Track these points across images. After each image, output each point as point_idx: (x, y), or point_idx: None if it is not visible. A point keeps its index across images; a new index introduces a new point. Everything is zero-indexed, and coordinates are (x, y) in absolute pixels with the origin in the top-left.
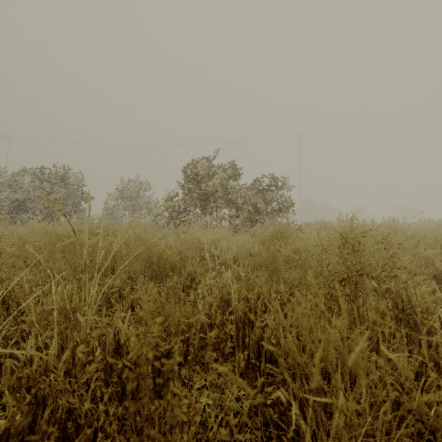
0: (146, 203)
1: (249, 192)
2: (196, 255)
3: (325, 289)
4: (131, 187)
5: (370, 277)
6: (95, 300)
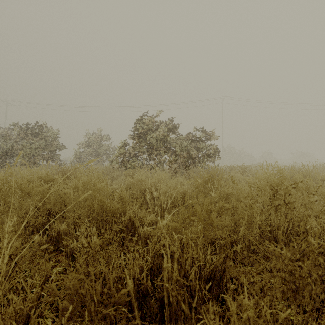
0: (106, 150)
1: (184, 142)
2: (140, 195)
3: (256, 238)
4: (95, 138)
5: (300, 227)
6: (25, 258)
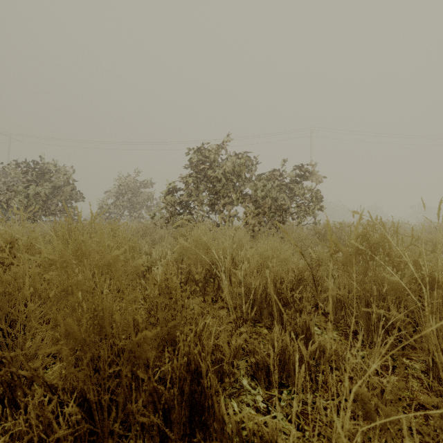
0: (146, 201)
1: (269, 184)
2: (203, 274)
3: None
4: (129, 183)
5: None
6: None
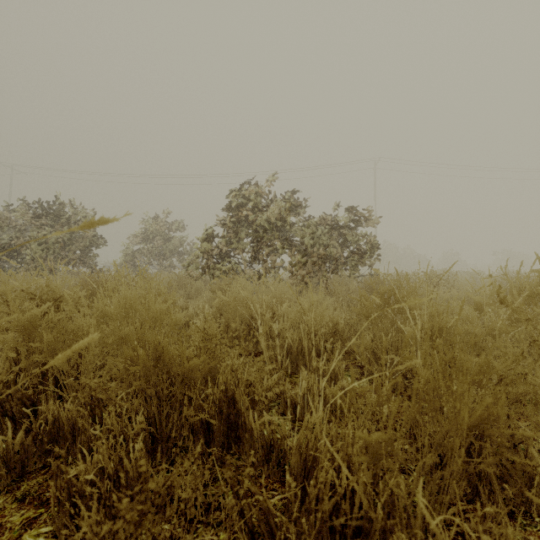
0: (178, 247)
1: (318, 230)
2: (242, 328)
3: None
4: (158, 226)
5: None
6: None
